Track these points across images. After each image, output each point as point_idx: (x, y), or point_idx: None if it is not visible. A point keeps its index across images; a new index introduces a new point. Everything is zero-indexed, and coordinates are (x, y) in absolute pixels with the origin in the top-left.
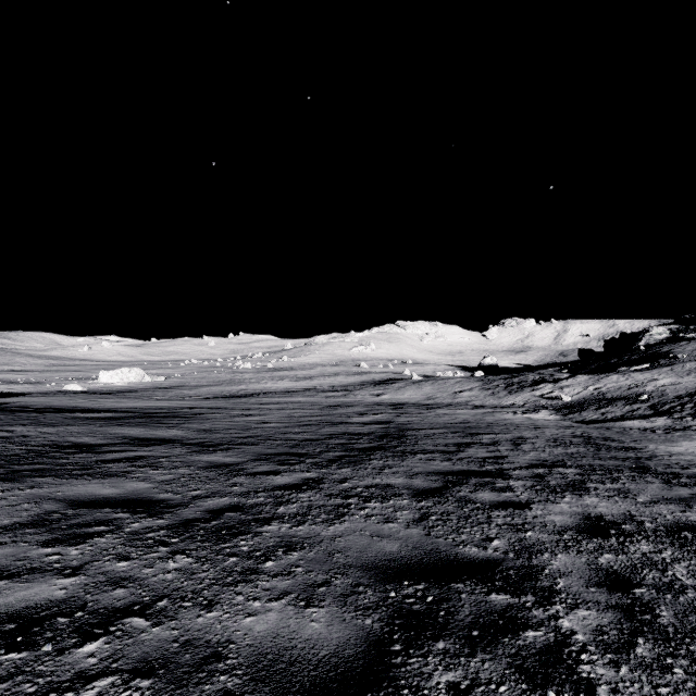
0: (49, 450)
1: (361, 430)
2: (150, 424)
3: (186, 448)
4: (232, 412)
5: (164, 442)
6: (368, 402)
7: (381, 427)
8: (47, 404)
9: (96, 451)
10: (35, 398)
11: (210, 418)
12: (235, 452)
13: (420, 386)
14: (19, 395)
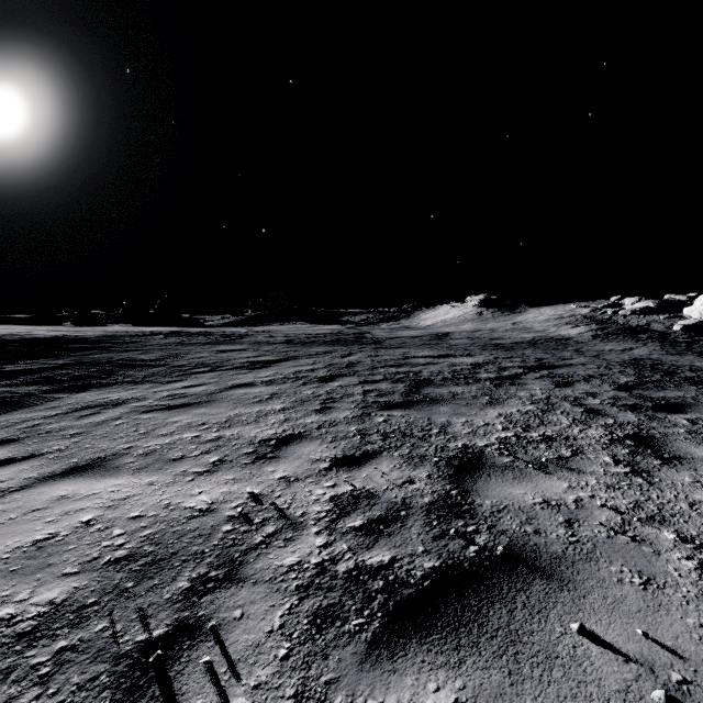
0: None
1: None
2: None
3: None
4: None
5: None
6: None
7: None
8: None
9: None
10: None
11: None
12: None
13: None
14: None
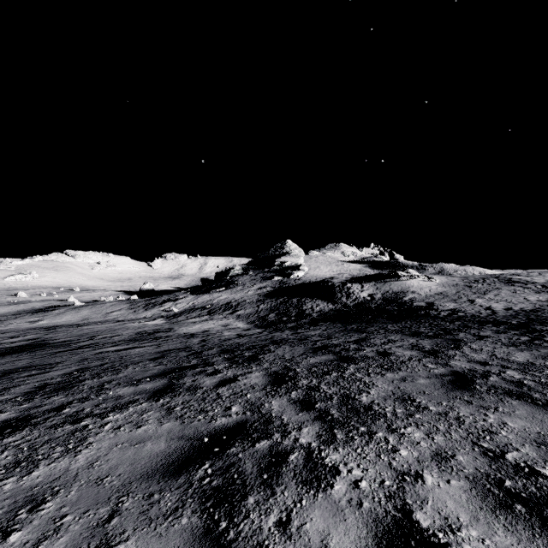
0: None
1: (9, 346)
2: None
3: None
4: None
5: None
6: (22, 329)
7: (28, 342)
8: None
9: None
10: None
11: None
12: None
13: (79, 311)
14: None
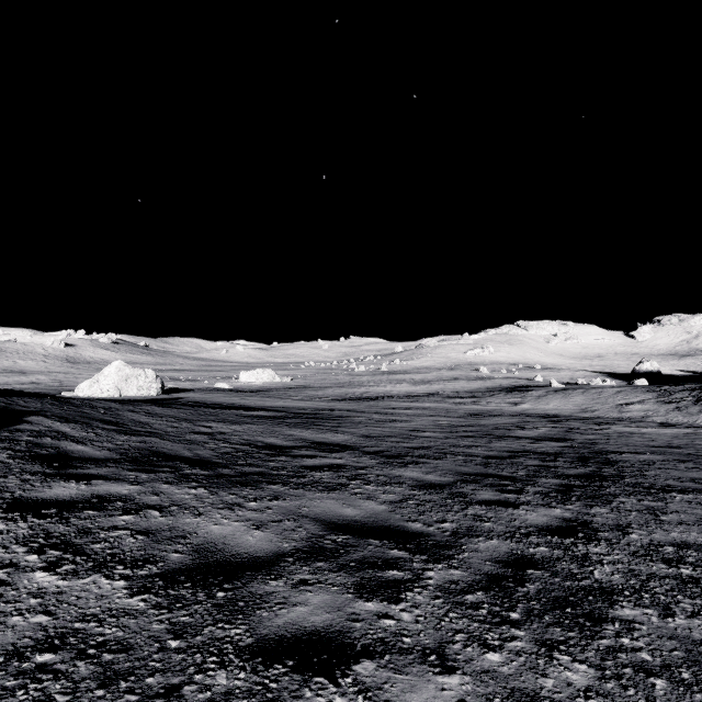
0: (251, 450)
1: (541, 447)
2: (310, 426)
3: (372, 458)
4: (373, 416)
5: (342, 448)
6: (509, 412)
7: (563, 446)
8: (210, 400)
9: (291, 455)
10: (198, 394)
11: (358, 422)
12: (429, 468)
13: (566, 395)
14: (185, 391)
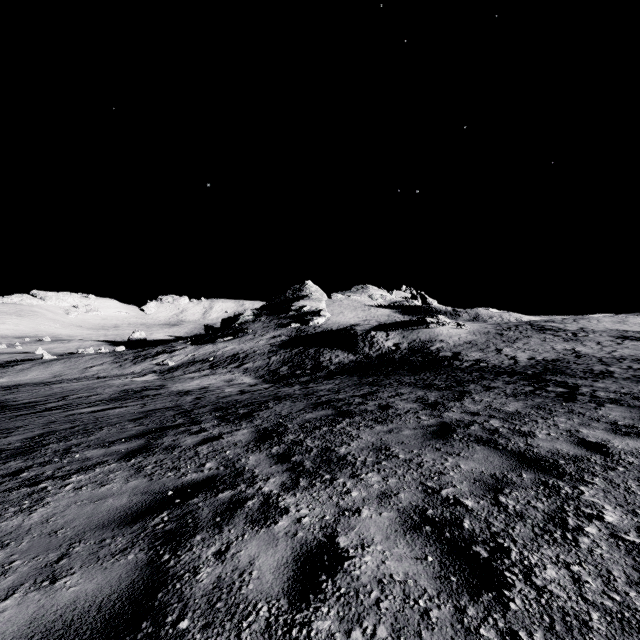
0: None
1: None
2: None
3: None
4: None
5: None
6: None
7: None
8: None
9: None
10: None
11: None
12: None
13: (49, 366)
14: None
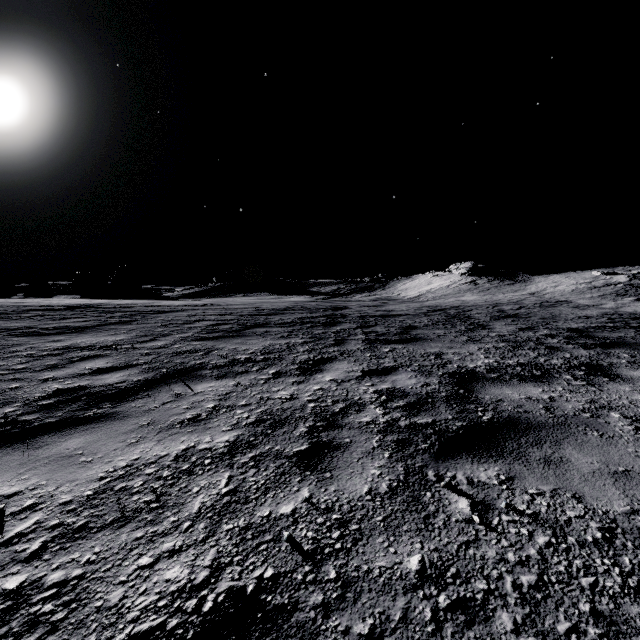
0: None
1: None
2: None
3: None
4: None
5: None
6: None
7: None
8: None
9: None
10: None
11: None
12: None
13: None
14: None
